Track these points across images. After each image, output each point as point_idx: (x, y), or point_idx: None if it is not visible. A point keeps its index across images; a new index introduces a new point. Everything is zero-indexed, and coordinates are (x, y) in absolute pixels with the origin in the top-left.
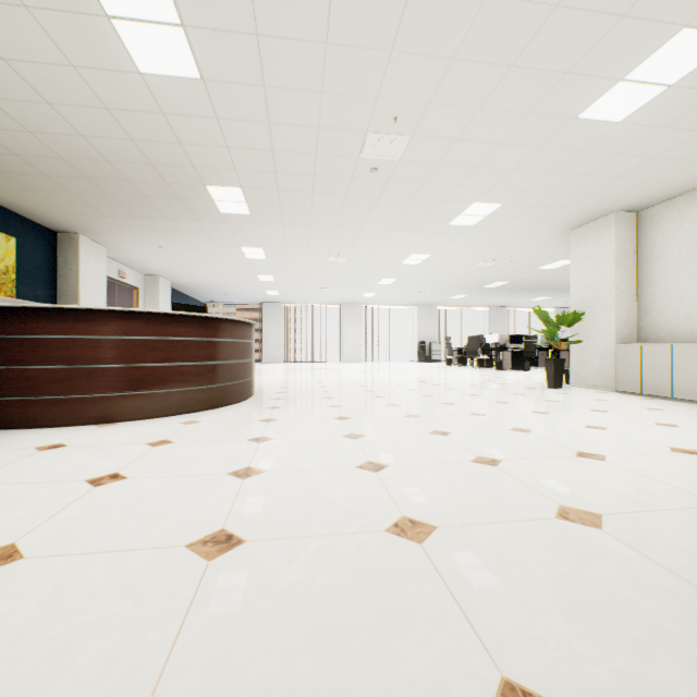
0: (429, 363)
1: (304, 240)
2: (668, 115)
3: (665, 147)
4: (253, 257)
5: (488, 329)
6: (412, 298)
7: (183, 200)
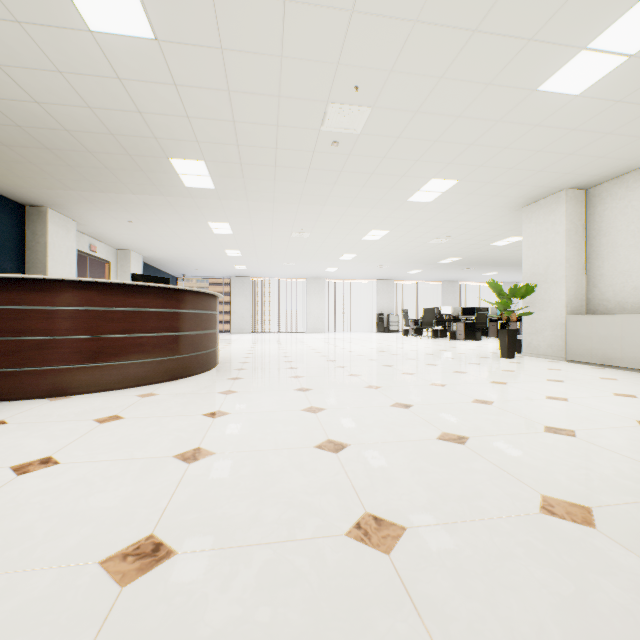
0: (387, 333)
1: (268, 215)
2: (625, 89)
3: (620, 123)
4: (220, 232)
5: (441, 302)
6: (371, 273)
7: (147, 174)
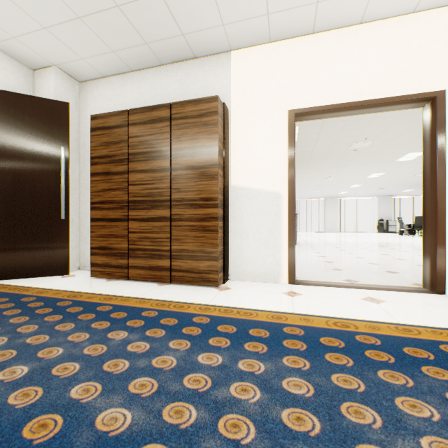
0: (386, 233)
1: (313, 173)
2: None
3: None
4: None
5: None
6: (373, 193)
7: None
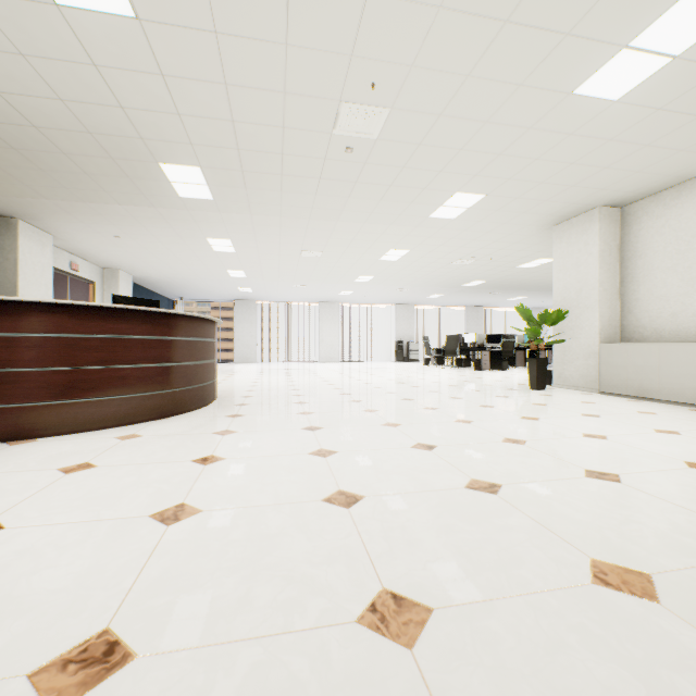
0: (407, 362)
1: (275, 231)
2: (667, 95)
3: (659, 133)
4: (221, 250)
5: (465, 328)
6: (390, 297)
7: (134, 181)
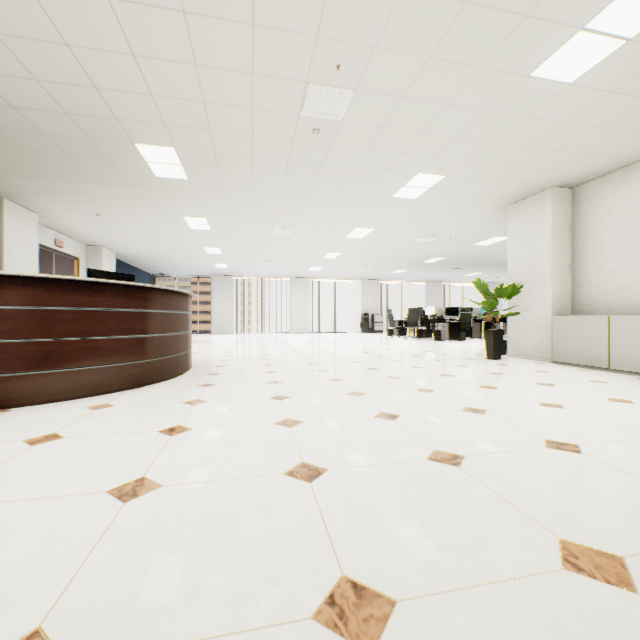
0: (372, 333)
1: (248, 210)
2: (620, 78)
3: (611, 116)
4: (197, 228)
5: (426, 302)
6: (356, 273)
7: (112, 161)
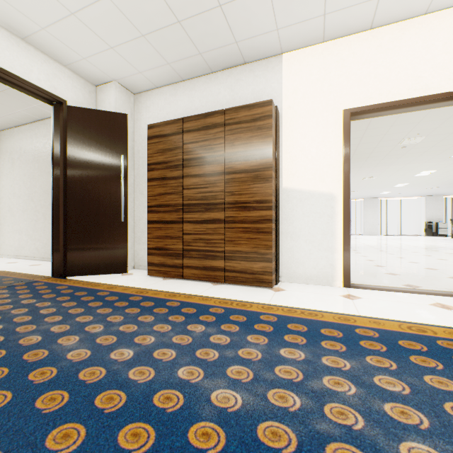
0: (435, 236)
1: (353, 173)
2: None
3: None
4: None
5: None
6: (420, 192)
7: None
